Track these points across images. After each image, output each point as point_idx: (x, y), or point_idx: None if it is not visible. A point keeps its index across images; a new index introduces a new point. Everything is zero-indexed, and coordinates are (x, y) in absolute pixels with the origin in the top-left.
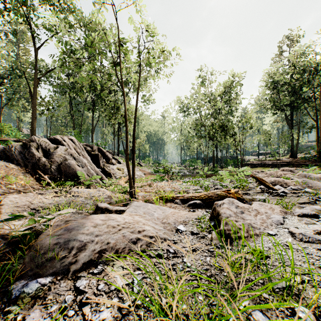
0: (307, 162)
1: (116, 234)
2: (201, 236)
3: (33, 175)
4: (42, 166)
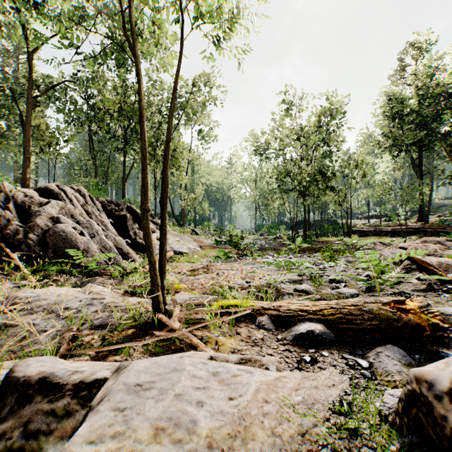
0: (447, 229)
1: None
2: None
3: None
4: (12, 236)
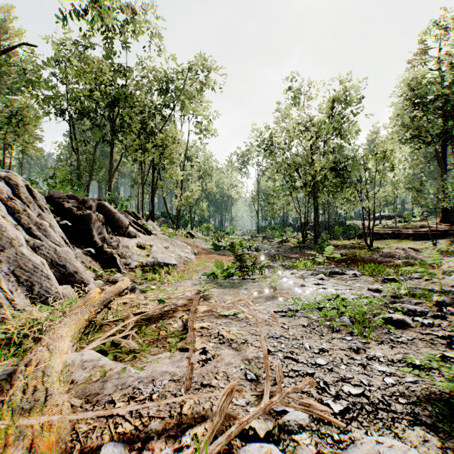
0: None
1: None
2: None
3: None
4: None
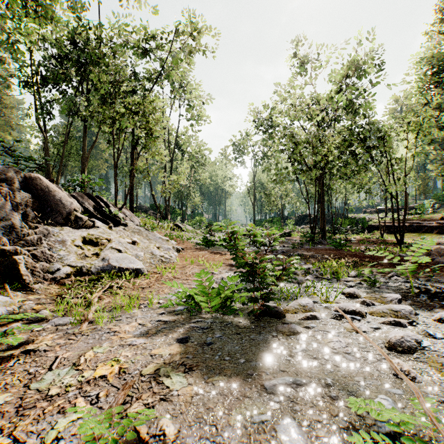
0: None
1: None
2: None
3: None
4: None
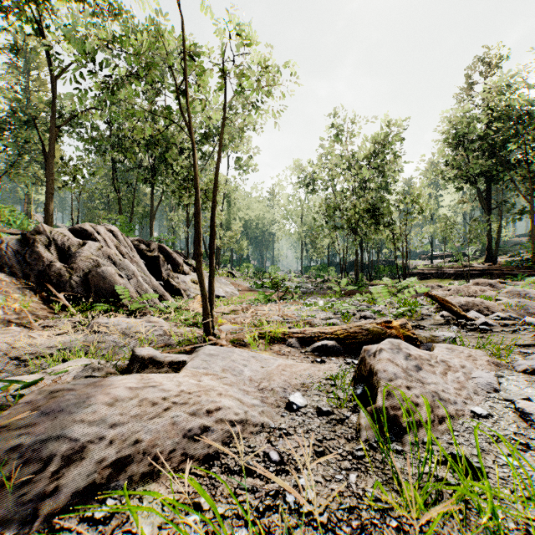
0: (515, 271)
1: (158, 420)
2: (338, 418)
3: (39, 293)
4: (55, 277)
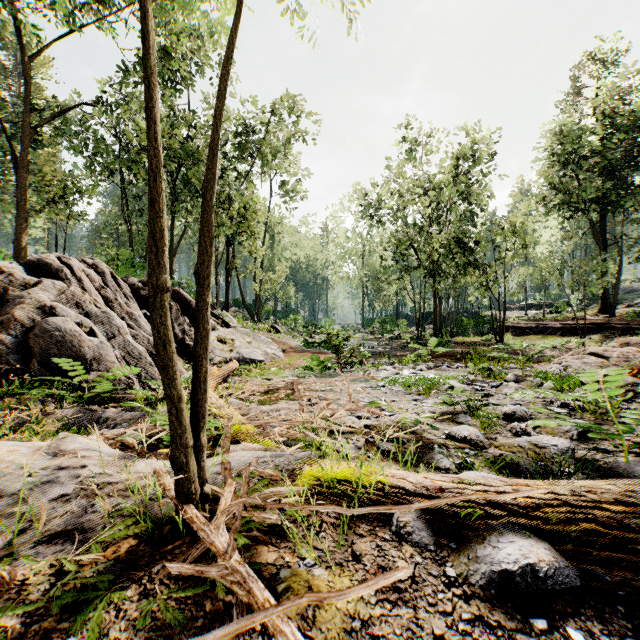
0: None
1: None
2: None
3: None
4: None
